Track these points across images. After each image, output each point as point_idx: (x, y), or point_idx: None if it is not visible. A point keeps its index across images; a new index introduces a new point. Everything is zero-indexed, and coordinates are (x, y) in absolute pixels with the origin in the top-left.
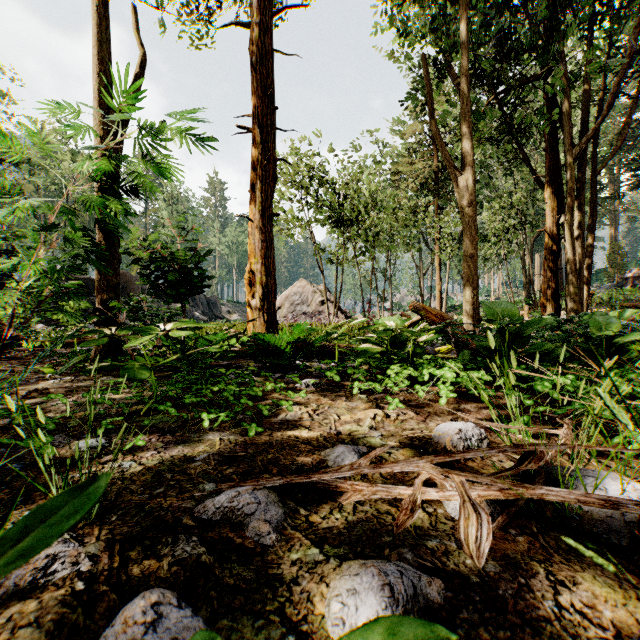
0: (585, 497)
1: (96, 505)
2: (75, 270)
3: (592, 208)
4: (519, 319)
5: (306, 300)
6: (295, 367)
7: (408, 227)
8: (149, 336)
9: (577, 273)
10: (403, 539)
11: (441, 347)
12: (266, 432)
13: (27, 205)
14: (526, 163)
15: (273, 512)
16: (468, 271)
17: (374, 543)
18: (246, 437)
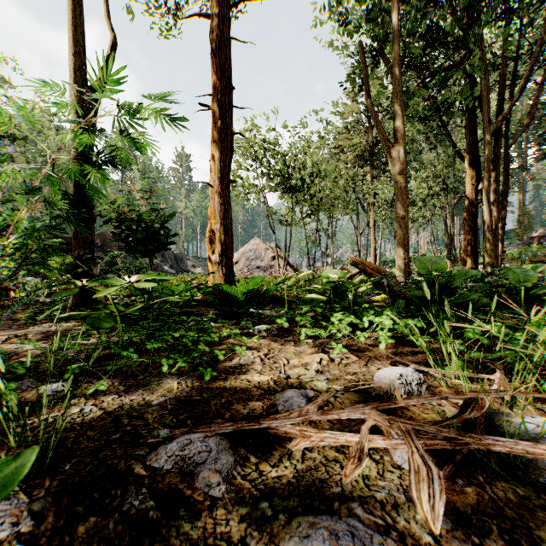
0: (532, 448)
1: (49, 454)
2: (51, 228)
3: (505, 177)
4: (449, 272)
5: (259, 256)
6: (249, 314)
7: (347, 193)
8: (115, 287)
9: (493, 232)
10: (352, 490)
11: (377, 296)
12: (221, 376)
13: (5, 168)
14: (448, 138)
15: (223, 461)
16: (400, 230)
17: (323, 494)
18: (202, 381)
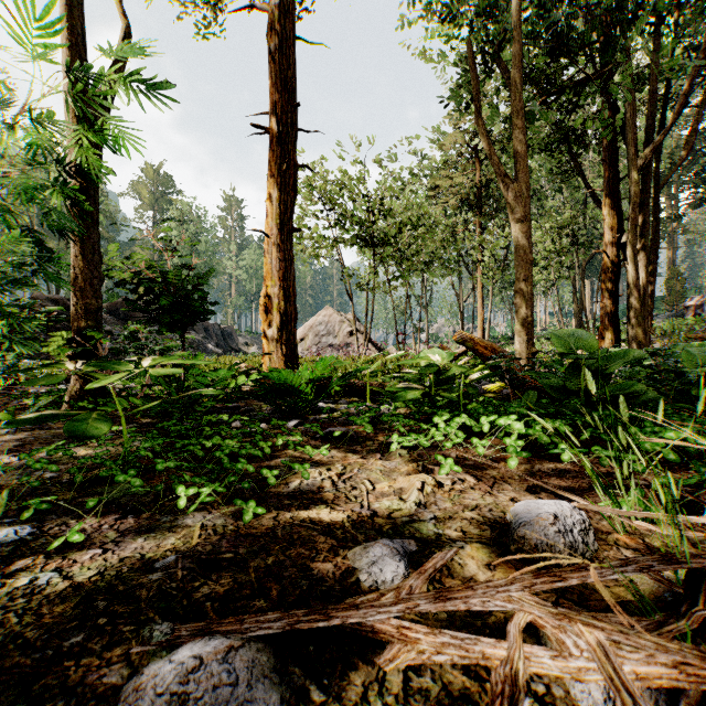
0: None
1: None
2: (30, 288)
3: (655, 227)
4: (602, 352)
5: (333, 330)
6: (317, 411)
7: (448, 248)
8: (116, 375)
9: (641, 300)
10: None
11: (490, 385)
12: (270, 513)
13: None
14: (581, 176)
15: (259, 703)
16: (521, 296)
17: None
18: (240, 522)
